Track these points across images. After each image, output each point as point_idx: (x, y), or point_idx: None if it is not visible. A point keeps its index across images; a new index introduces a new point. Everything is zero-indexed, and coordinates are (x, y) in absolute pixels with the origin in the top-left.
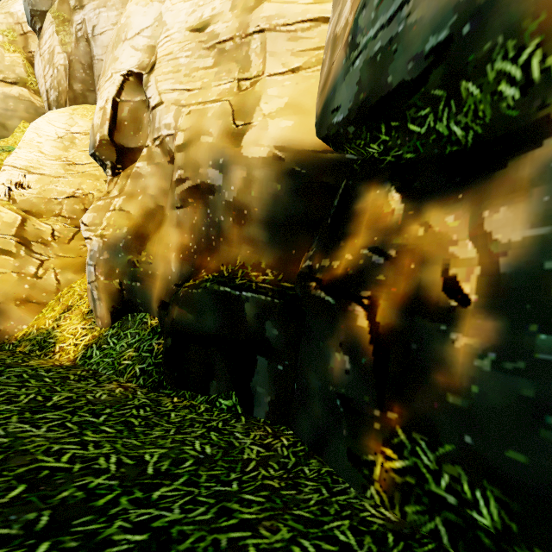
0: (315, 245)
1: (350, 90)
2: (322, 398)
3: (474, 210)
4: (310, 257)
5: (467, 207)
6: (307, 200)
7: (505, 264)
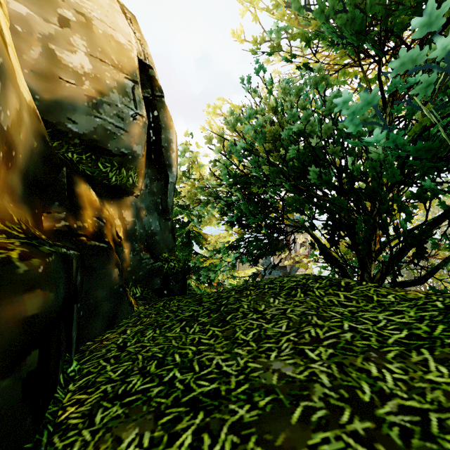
0: (62, 209)
1: (88, 125)
2: (110, 297)
3: (119, 209)
4: (64, 218)
5: (116, 207)
6: (47, 168)
7: (129, 227)
